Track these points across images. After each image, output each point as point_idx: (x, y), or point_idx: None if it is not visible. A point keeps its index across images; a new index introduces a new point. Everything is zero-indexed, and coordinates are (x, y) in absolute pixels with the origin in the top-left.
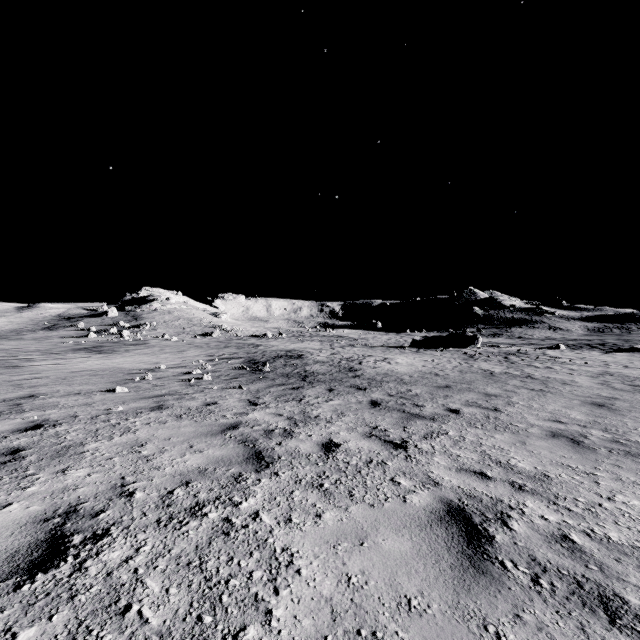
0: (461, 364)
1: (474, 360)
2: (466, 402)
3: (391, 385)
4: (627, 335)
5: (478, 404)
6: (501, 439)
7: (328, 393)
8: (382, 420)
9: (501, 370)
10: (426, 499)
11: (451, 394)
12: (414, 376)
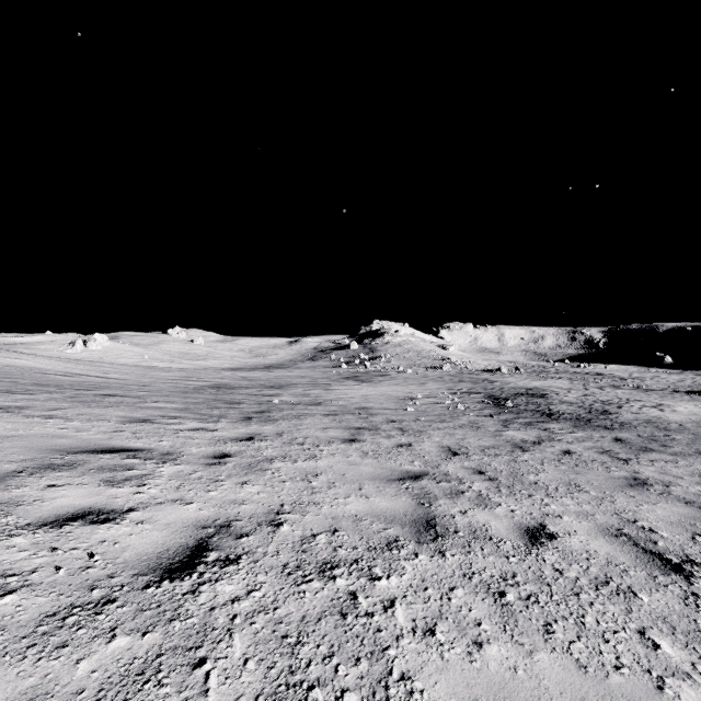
0: None
1: None
2: None
3: (647, 429)
4: None
5: None
6: None
7: (572, 428)
8: (618, 449)
9: None
10: (623, 474)
11: None
12: (686, 425)
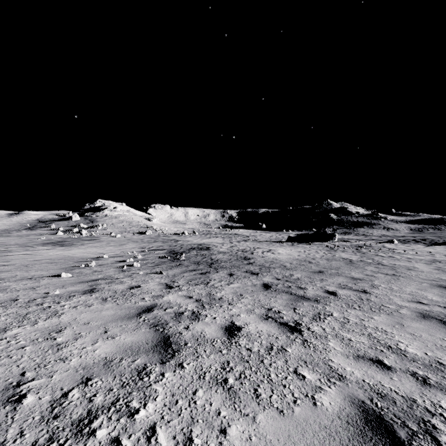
0: (326, 254)
1: (335, 251)
2: (339, 285)
3: (277, 270)
4: (439, 233)
5: (349, 287)
6: (380, 321)
7: (229, 277)
8: (274, 302)
9: (357, 258)
10: (336, 400)
11: (325, 278)
12: (293, 263)
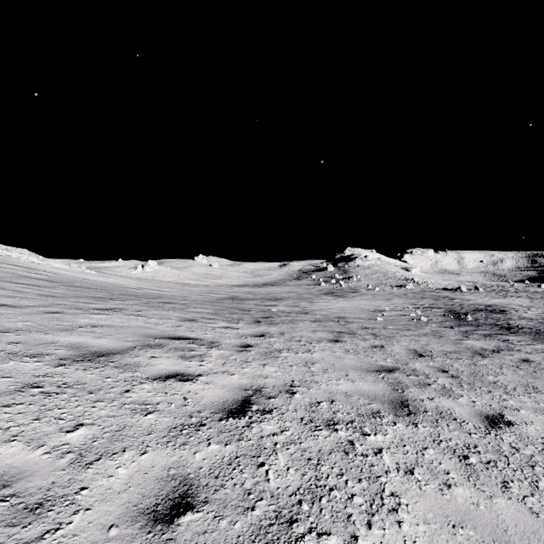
0: None
1: None
2: None
3: None
4: None
5: None
6: None
7: (531, 341)
8: None
9: None
10: None
11: None
12: None
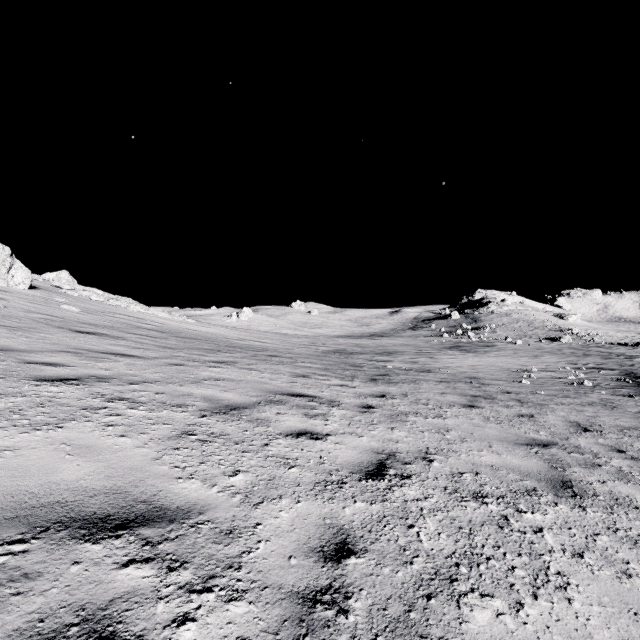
0: None
1: None
2: None
3: None
4: None
5: None
6: None
7: None
8: None
9: None
10: None
11: None
12: None
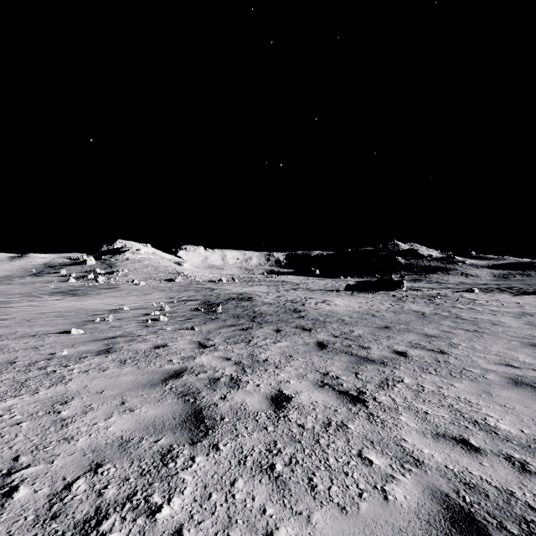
0: (393, 305)
1: (403, 302)
2: (410, 343)
3: (334, 326)
4: (529, 280)
5: (422, 346)
6: (463, 388)
7: (275, 334)
8: (332, 364)
9: (430, 311)
10: (413, 493)
11: (392, 335)
12: (353, 317)
